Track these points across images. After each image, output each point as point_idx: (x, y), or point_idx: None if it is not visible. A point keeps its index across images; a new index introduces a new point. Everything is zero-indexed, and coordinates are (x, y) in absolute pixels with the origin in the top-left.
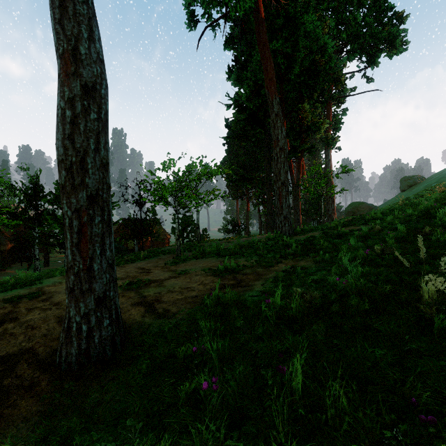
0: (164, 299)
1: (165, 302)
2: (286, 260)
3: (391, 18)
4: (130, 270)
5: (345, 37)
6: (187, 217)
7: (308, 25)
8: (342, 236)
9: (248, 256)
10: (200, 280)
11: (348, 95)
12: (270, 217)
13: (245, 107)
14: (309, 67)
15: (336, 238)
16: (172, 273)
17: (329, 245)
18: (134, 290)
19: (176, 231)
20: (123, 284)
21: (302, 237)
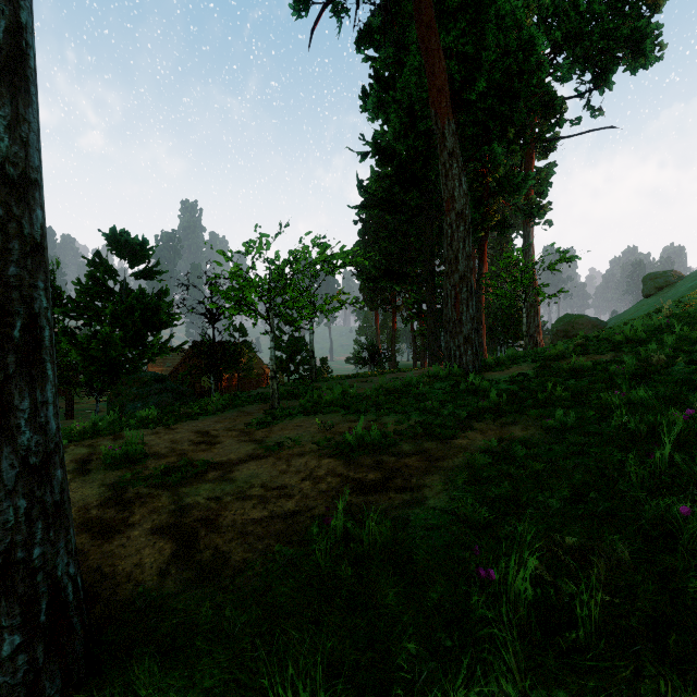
0: (224, 518)
1: (223, 530)
2: (480, 424)
3: (636, 4)
4: (181, 437)
5: (559, 36)
6: (295, 338)
7: (502, 4)
8: (582, 374)
9: (402, 411)
10: (307, 467)
11: (561, 137)
12: (432, 338)
13: (392, 154)
14: (502, 83)
15: (572, 378)
16: (255, 447)
17: (564, 393)
18: (170, 490)
19: (271, 362)
20: (153, 473)
21: (499, 376)
